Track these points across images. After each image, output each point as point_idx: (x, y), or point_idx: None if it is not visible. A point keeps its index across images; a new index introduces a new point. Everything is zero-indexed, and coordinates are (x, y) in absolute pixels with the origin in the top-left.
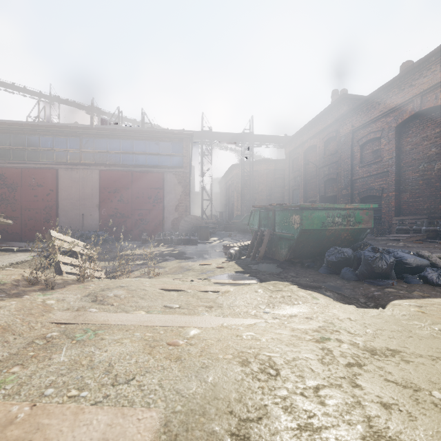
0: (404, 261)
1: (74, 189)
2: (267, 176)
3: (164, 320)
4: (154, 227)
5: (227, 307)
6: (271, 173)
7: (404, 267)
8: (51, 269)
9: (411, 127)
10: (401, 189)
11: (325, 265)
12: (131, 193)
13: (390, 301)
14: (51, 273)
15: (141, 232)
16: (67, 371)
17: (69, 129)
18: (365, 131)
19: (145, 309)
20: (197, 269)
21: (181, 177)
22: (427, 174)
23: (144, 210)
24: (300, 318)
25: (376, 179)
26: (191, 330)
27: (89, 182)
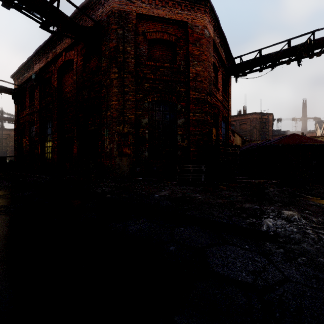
0: None
1: None
2: None
3: None
4: None
5: None
6: None
7: None
8: None
9: None
10: None
11: None
12: None
13: None
14: None
15: None
16: None
17: None
18: None
19: None
20: None
21: None
22: None
23: None
24: None
25: None
26: None
27: None
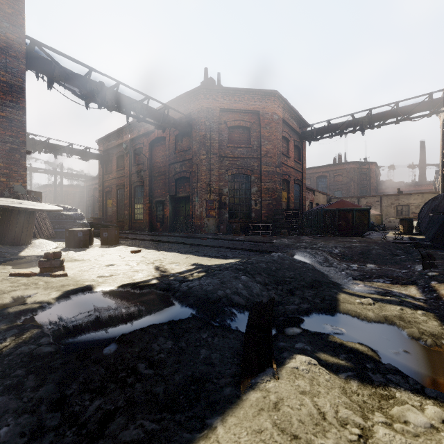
0: None
1: None
2: (74, 195)
3: None
4: None
5: None
6: (77, 193)
7: None
8: None
9: None
10: None
11: None
12: None
13: None
14: None
15: None
16: None
17: None
18: None
19: None
20: None
21: None
22: None
23: None
24: None
25: None
26: None
27: None
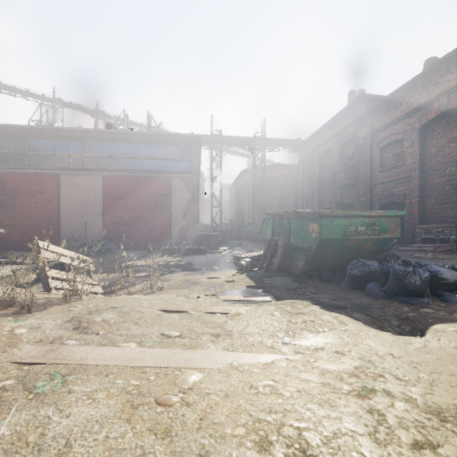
0: (440, 276)
1: (76, 196)
2: (279, 182)
3: (158, 357)
4: (161, 235)
5: (238, 336)
6: (283, 179)
7: (440, 282)
8: (39, 284)
9: (437, 128)
10: (425, 195)
11: (347, 279)
12: (137, 200)
13: (430, 325)
14: (39, 289)
15: (147, 241)
16: (1, 456)
17: (71, 133)
18: (386, 133)
19: (137, 339)
20: (204, 283)
21: (189, 183)
22: (454, 179)
23: (150, 218)
24: (328, 353)
25: (398, 184)
26: (191, 376)
27: (92, 189)
